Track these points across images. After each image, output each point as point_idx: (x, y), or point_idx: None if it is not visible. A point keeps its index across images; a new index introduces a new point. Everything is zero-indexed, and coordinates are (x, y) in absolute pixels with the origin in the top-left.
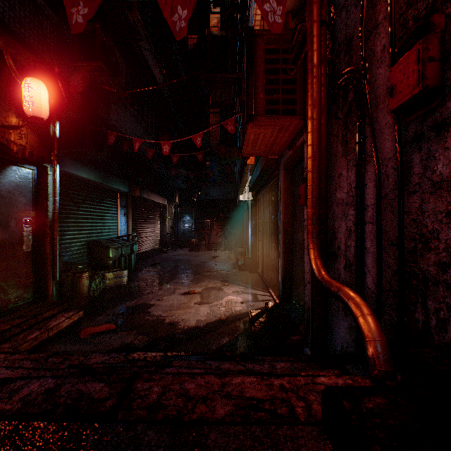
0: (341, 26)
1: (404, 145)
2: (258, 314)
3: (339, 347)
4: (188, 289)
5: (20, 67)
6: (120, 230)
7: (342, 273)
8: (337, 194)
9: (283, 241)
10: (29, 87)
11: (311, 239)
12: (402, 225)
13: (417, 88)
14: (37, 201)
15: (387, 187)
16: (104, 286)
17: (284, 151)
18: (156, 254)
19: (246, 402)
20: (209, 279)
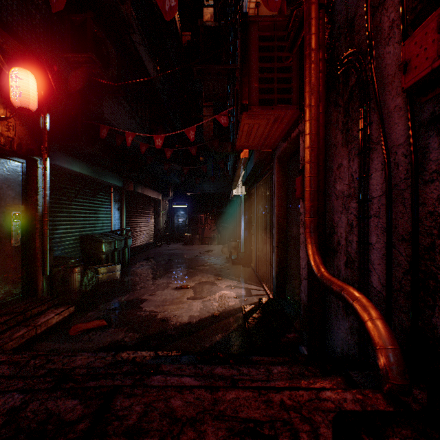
0: (341, 7)
1: (418, 128)
2: (252, 310)
3: (339, 348)
4: (181, 283)
5: (8, 57)
6: (113, 225)
7: (343, 270)
8: (336, 186)
9: (277, 235)
10: (16, 77)
11: (309, 233)
12: (416, 218)
13: (439, 60)
14: (27, 195)
15: (396, 177)
16: (97, 281)
17: (278, 143)
18: (150, 248)
19: (242, 425)
20: (202, 273)
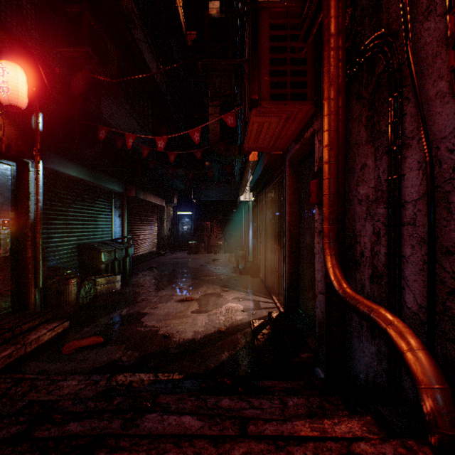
0: None
1: None
2: (262, 325)
3: (362, 374)
4: (185, 295)
5: None
6: (114, 233)
7: (367, 286)
8: (359, 190)
9: (288, 244)
10: (3, 71)
11: (328, 243)
12: None
13: None
14: (17, 201)
15: (438, 177)
16: (95, 292)
17: (290, 145)
18: (153, 257)
19: None
20: (208, 284)
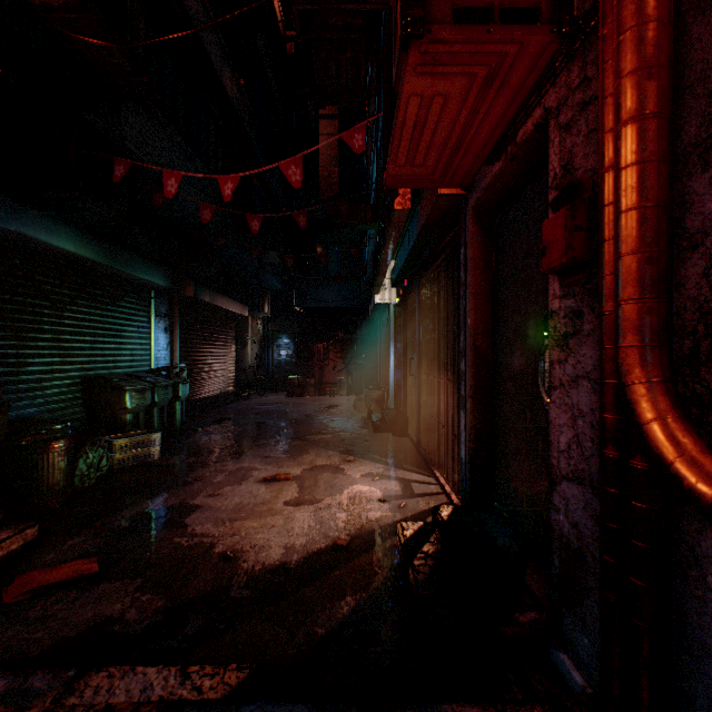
0: None
1: None
2: (420, 534)
3: None
4: (276, 469)
5: None
6: (156, 359)
7: None
8: None
9: (473, 373)
10: None
11: (642, 350)
12: None
13: None
14: None
15: None
16: (111, 465)
17: (479, 169)
18: (228, 402)
19: None
20: (318, 448)
